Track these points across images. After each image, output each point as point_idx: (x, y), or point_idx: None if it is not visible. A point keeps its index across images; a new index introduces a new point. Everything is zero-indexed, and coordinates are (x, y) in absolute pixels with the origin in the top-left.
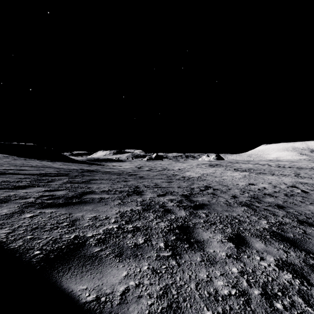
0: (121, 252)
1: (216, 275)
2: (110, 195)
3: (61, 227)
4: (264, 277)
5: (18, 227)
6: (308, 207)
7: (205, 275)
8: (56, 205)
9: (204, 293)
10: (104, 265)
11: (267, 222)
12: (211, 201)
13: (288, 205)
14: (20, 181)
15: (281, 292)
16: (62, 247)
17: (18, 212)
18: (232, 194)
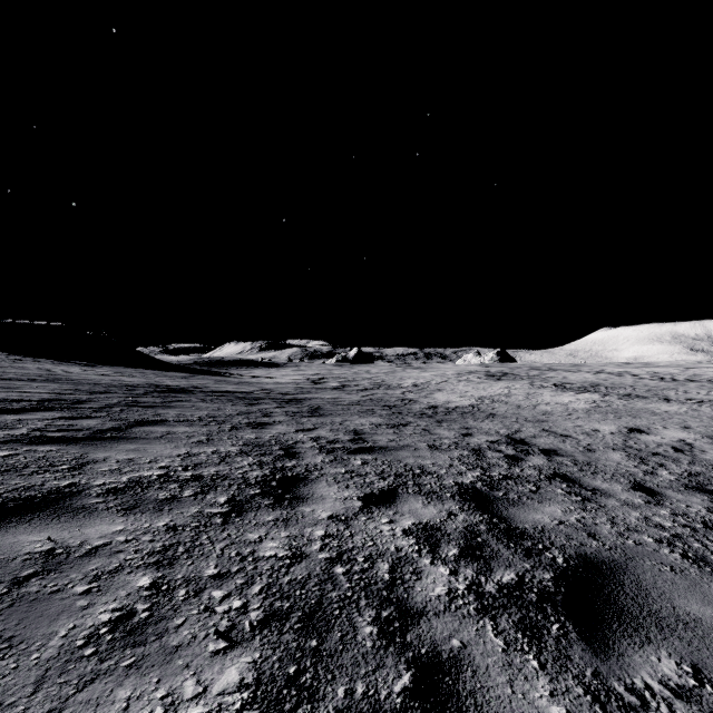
0: None
1: None
2: (134, 515)
3: None
4: None
5: None
6: None
7: None
8: None
9: None
10: None
11: None
12: (603, 534)
13: None
14: None
15: None
16: None
17: None
18: (624, 475)
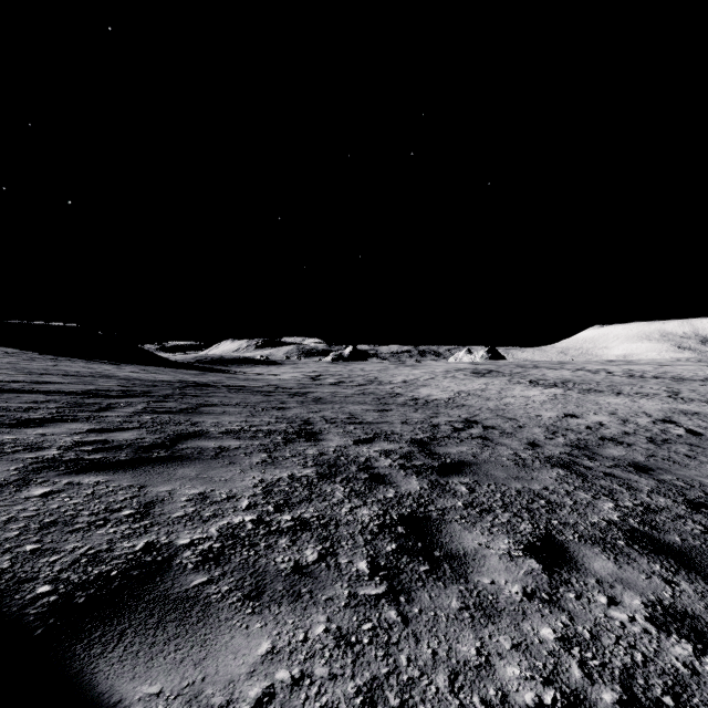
0: (259, 586)
1: (500, 648)
2: (242, 440)
3: (115, 522)
4: (623, 654)
5: (7, 521)
6: (706, 470)
7: (473, 649)
8: (111, 466)
9: (473, 701)
10: (213, 624)
11: (614, 507)
12: (480, 456)
13: (659, 465)
14: (33, 408)
15: (673, 696)
16: (109, 574)
17: (14, 482)
18: (528, 439)
